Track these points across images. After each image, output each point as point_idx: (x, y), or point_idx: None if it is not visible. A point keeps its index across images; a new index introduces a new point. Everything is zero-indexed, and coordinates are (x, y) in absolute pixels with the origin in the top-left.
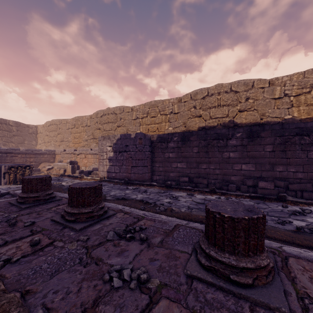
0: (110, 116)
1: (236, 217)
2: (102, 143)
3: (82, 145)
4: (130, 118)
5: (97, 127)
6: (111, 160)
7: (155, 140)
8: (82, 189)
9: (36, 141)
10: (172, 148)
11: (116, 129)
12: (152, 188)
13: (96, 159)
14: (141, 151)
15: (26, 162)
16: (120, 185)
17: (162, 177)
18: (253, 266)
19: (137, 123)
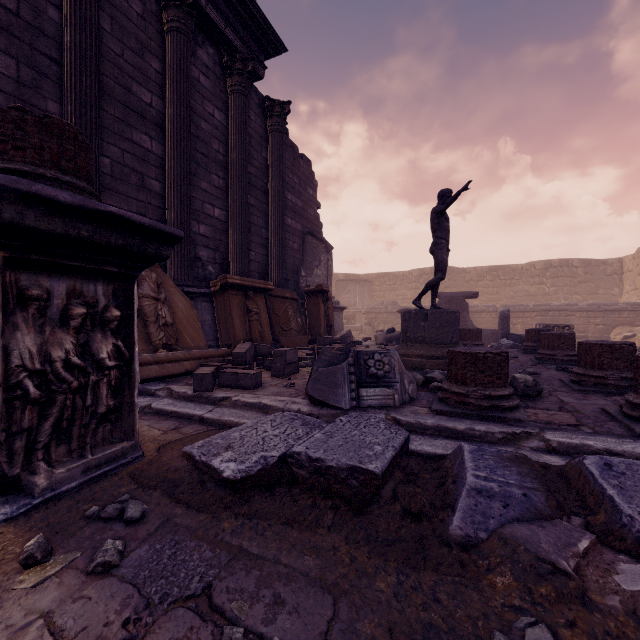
0: None
1: (580, 342)
2: None
3: None
4: None
5: None
6: None
7: None
8: (546, 334)
9: (621, 287)
10: None
11: None
12: None
13: None
14: None
15: (587, 325)
16: None
17: None
18: (581, 372)
19: None
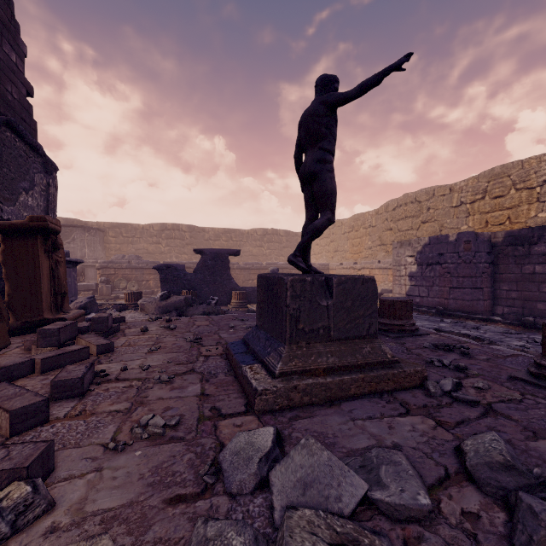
0: (409, 206)
1: None
2: (398, 251)
3: (364, 256)
4: (447, 206)
5: (387, 227)
6: (413, 277)
7: (499, 241)
8: (393, 301)
9: None
10: (543, 256)
11: (420, 228)
12: (492, 325)
13: (386, 276)
14: (468, 263)
15: None
16: (428, 315)
17: (516, 310)
18: None
19: (460, 213)
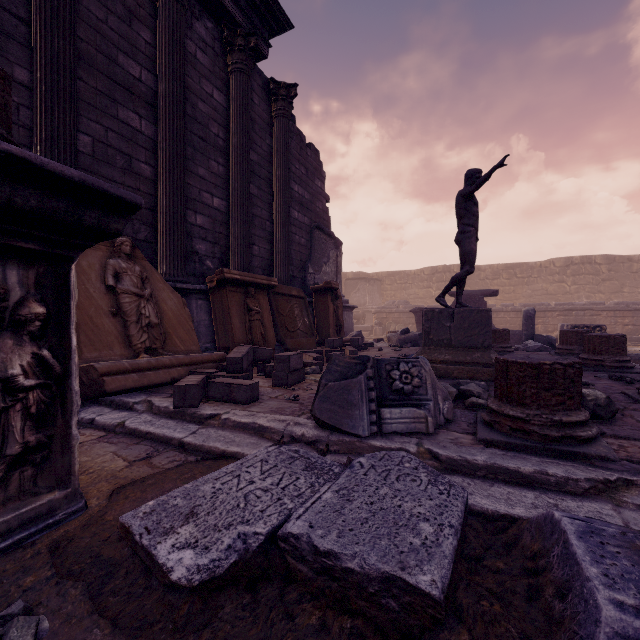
0: None
1: None
2: None
3: None
4: None
5: None
6: None
7: None
8: (592, 336)
9: None
10: None
11: None
12: None
13: None
14: None
15: (614, 325)
16: None
17: None
18: None
19: None
